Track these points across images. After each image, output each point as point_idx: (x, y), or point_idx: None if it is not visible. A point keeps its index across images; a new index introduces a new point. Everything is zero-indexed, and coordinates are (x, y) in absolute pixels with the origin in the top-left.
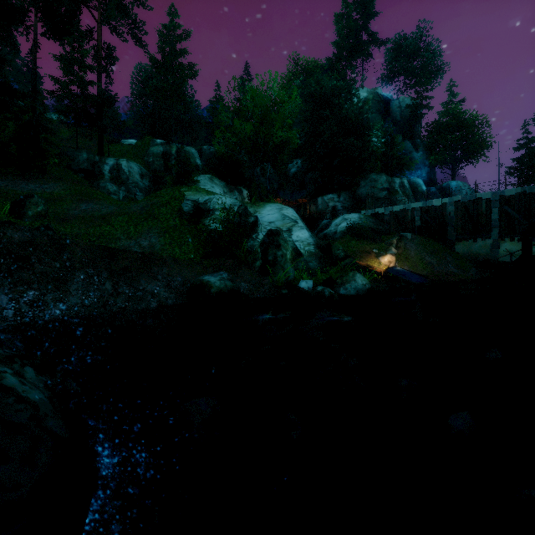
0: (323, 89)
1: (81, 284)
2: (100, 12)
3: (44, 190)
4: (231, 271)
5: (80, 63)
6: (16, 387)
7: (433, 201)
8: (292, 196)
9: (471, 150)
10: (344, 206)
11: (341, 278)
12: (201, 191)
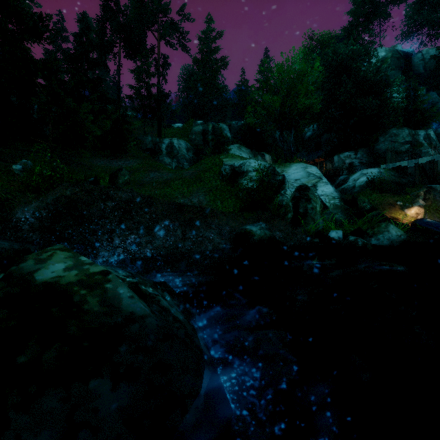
0: (339, 57)
1: (162, 231)
2: (159, 32)
3: (127, 165)
4: (267, 222)
5: (147, 72)
6: (169, 308)
7: None
8: (309, 156)
9: None
10: (362, 162)
11: (372, 229)
12: (236, 157)
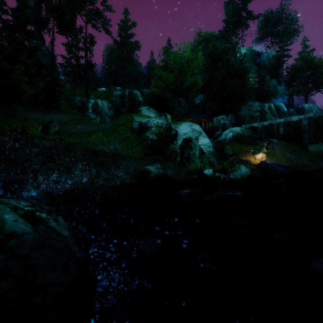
0: (217, 50)
1: (80, 170)
2: (86, 16)
3: (58, 118)
4: (162, 163)
5: (76, 46)
6: (55, 227)
7: (292, 118)
8: (197, 117)
9: (319, 83)
10: (231, 122)
11: (231, 168)
12: (143, 116)
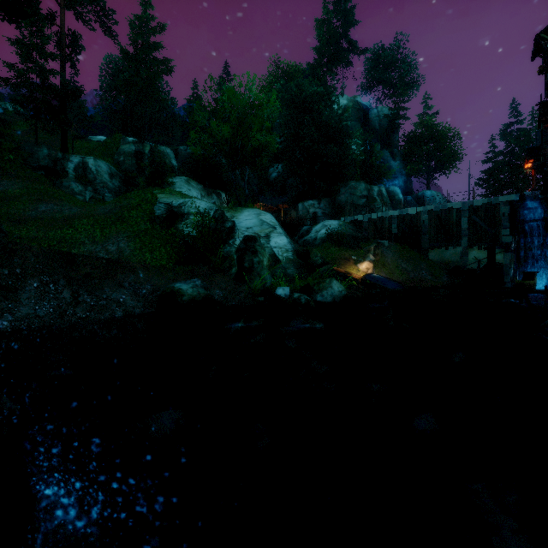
0: (303, 94)
1: (34, 293)
2: None
3: None
4: (205, 278)
5: (40, 49)
6: None
7: (408, 210)
8: (273, 201)
9: (444, 162)
10: (325, 212)
11: (318, 285)
12: (175, 194)
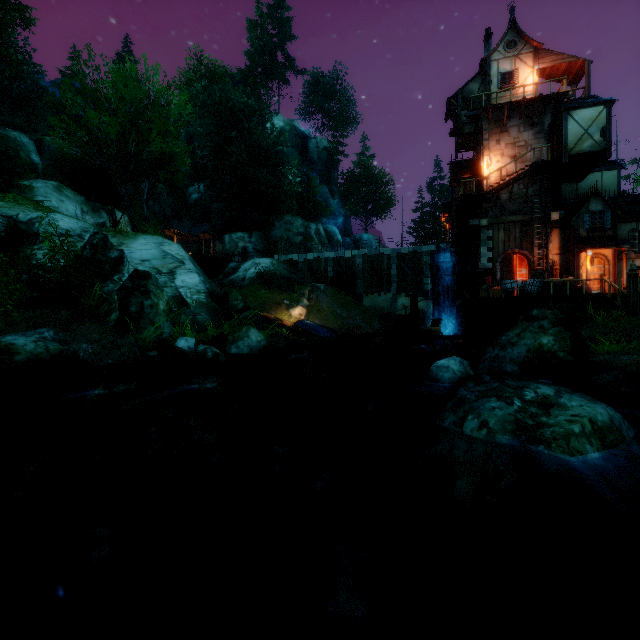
0: (230, 104)
1: None
2: None
3: None
4: (63, 327)
5: None
6: None
7: (344, 252)
8: (192, 228)
9: (379, 206)
10: (257, 248)
11: (233, 335)
12: (25, 204)
